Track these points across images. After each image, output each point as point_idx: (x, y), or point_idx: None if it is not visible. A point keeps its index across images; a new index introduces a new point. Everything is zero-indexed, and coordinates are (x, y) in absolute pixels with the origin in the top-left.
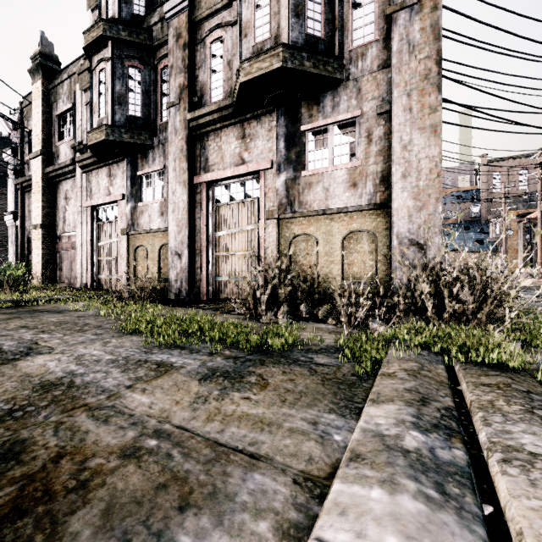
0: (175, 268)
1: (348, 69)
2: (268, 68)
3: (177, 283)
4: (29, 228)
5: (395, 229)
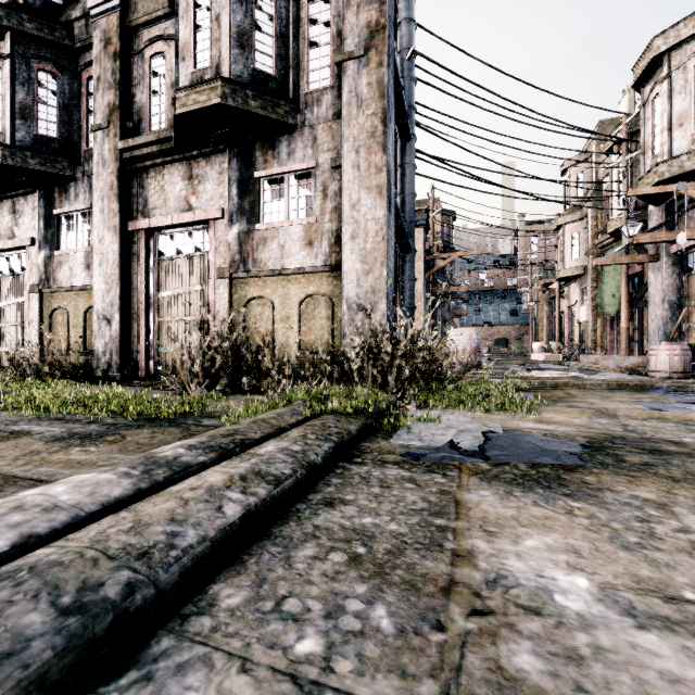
0: (103, 336)
1: (304, 114)
2: (205, 102)
3: (105, 355)
4: None
5: (344, 293)
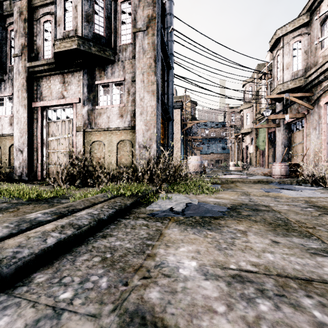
0: (19, 159)
1: (119, 55)
2: (69, 47)
3: (19, 168)
4: None
5: (137, 139)
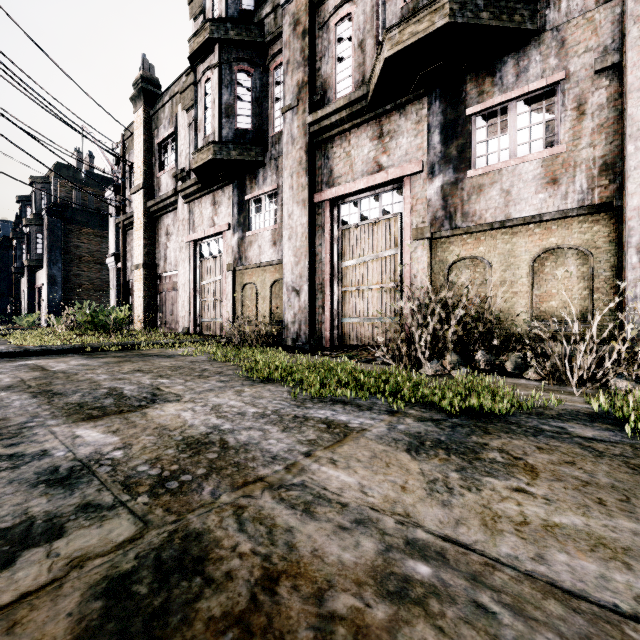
0: (292, 307)
1: (543, 16)
2: (426, 29)
3: (295, 325)
4: (131, 268)
5: (633, 238)
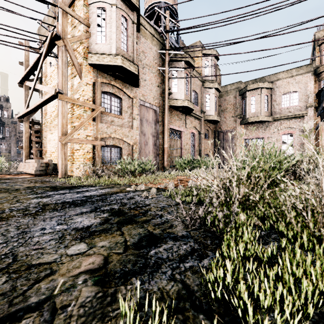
0: None
1: (5, 138)
2: None
3: None
4: None
5: (12, 155)
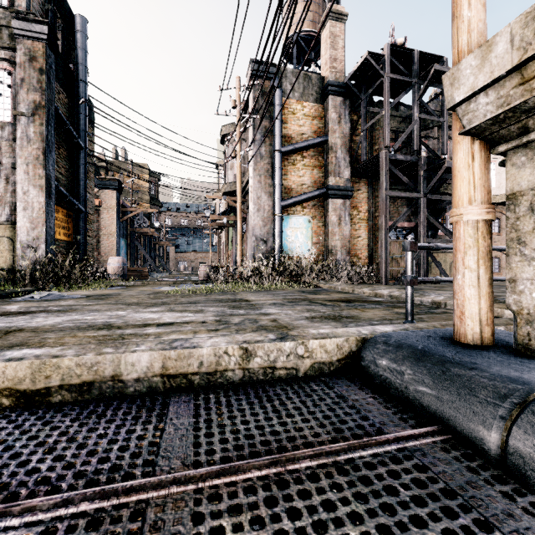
0: None
1: None
2: None
3: None
4: None
5: (19, 238)
